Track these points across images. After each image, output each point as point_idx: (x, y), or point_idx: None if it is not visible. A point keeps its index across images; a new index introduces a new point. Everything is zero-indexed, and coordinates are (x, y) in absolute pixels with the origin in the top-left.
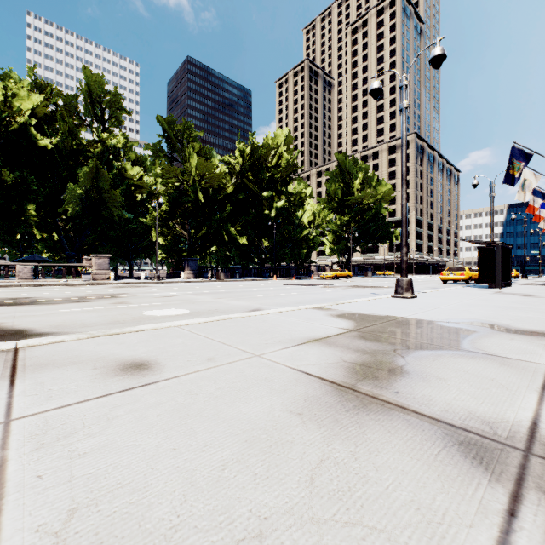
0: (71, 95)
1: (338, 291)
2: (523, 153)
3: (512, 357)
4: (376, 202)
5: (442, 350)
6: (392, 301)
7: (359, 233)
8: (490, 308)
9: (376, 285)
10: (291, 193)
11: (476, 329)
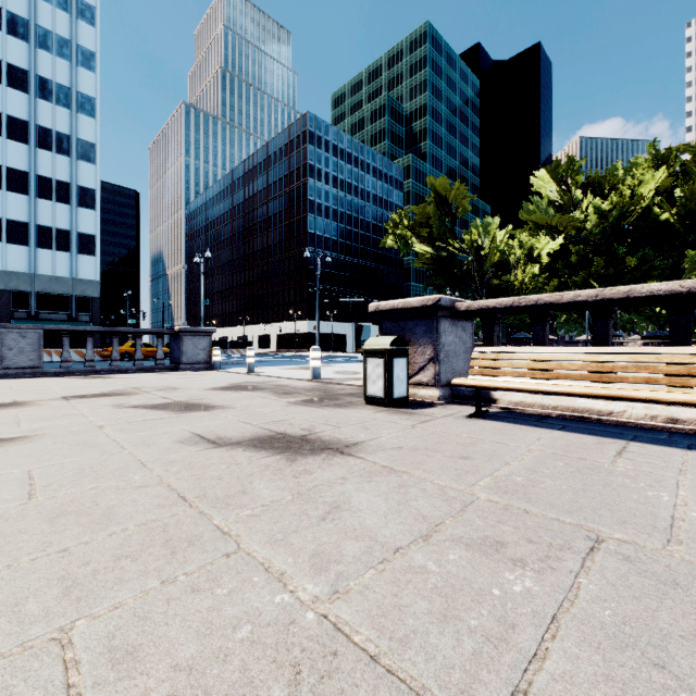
0: None
1: None
2: None
3: None
4: None
5: None
6: None
7: None
8: None
9: None
10: None
11: None
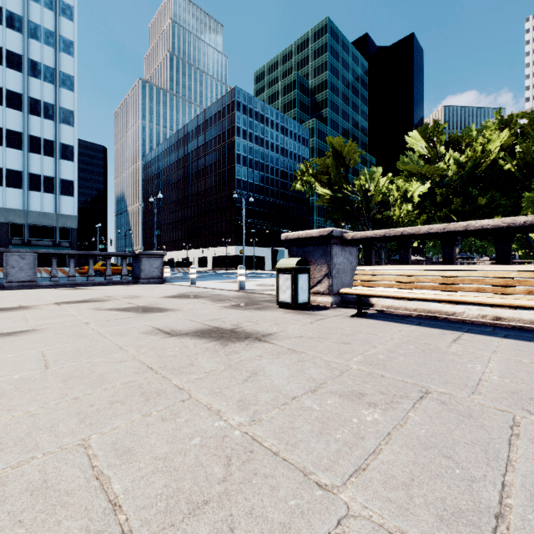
0: None
1: None
2: None
3: None
4: None
5: None
6: None
7: None
8: None
9: None
10: None
11: None
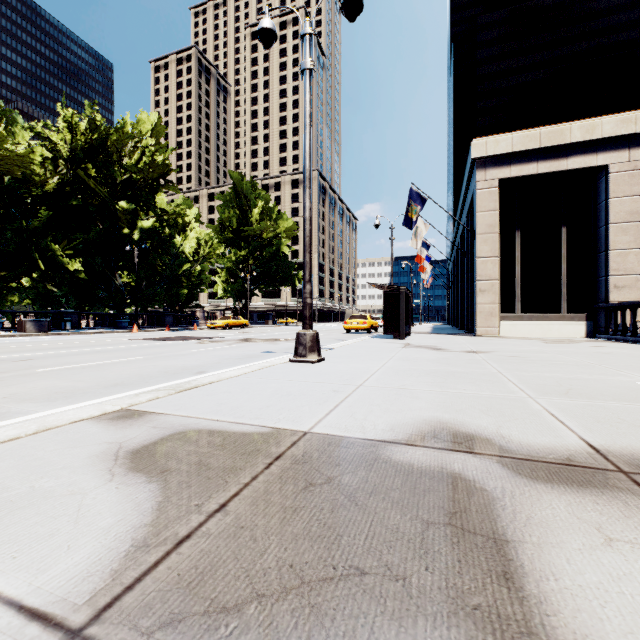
0: None
1: (218, 350)
2: (419, 196)
3: None
4: (278, 238)
5: None
6: (289, 370)
7: (259, 273)
8: (427, 379)
9: (275, 337)
10: (165, 210)
11: (479, 479)
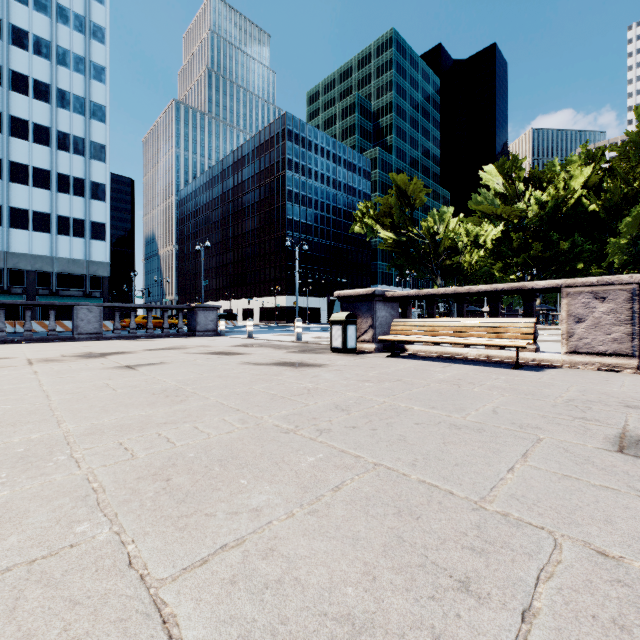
0: (624, 144)
1: None
2: None
3: None
4: None
5: None
6: None
7: None
8: None
9: None
10: None
11: None
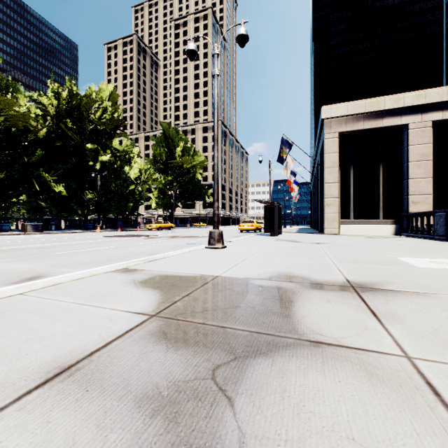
0: None
1: (158, 242)
2: (288, 143)
3: (360, 345)
4: (194, 167)
5: (280, 349)
6: (206, 252)
7: (181, 192)
8: (283, 256)
9: (193, 235)
10: (117, 149)
11: (290, 288)
